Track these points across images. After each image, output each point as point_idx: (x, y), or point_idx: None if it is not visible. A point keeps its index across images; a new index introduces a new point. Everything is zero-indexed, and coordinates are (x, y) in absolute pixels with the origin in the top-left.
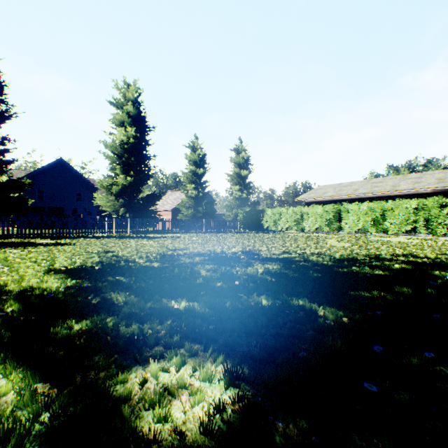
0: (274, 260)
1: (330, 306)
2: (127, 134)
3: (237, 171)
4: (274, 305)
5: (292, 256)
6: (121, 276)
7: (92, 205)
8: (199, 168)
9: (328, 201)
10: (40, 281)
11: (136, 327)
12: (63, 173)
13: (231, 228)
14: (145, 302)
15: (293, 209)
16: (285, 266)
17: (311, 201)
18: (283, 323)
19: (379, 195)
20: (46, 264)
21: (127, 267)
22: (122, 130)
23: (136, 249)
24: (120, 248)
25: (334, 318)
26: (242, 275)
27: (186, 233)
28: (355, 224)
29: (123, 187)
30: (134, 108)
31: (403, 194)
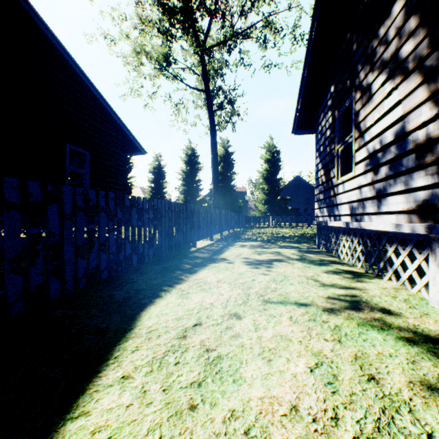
0: None
1: None
2: None
3: None
4: None
5: None
6: None
7: None
8: None
9: None
10: (314, 233)
11: None
12: (298, 185)
13: None
14: None
15: None
16: None
17: None
18: None
19: None
20: (311, 231)
21: None
22: None
23: None
24: None
25: None
26: None
27: None
28: None
29: None
30: None
31: None
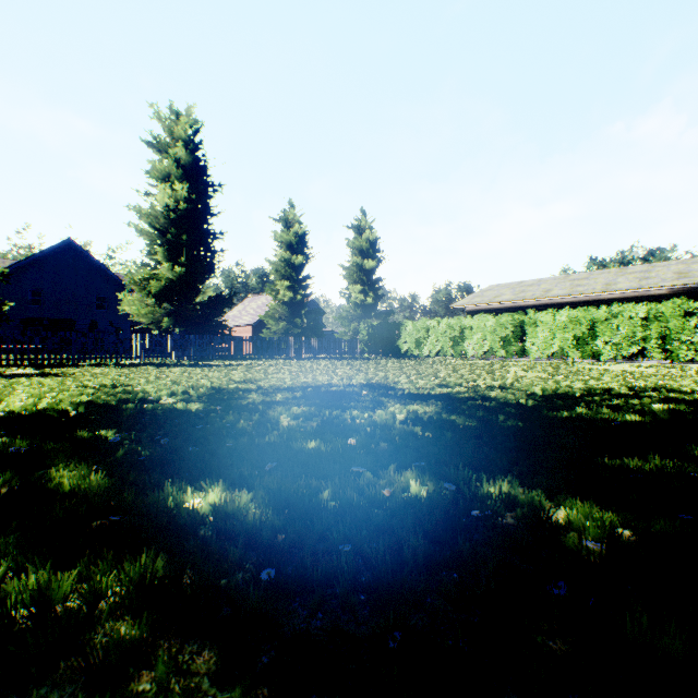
0: (425, 397)
1: (576, 496)
2: (174, 194)
3: (358, 261)
4: (440, 497)
5: (457, 391)
6: (108, 430)
7: (122, 316)
8: (296, 255)
9: (503, 308)
10: None
11: (35, 582)
12: (73, 263)
13: (348, 353)
14: (121, 491)
15: (448, 322)
16: (447, 407)
17: (477, 310)
18: (470, 552)
19: (585, 299)
20: None
21: (134, 411)
22: (166, 188)
23: (173, 382)
24: (148, 380)
25: (605, 533)
26: (364, 425)
27: (274, 359)
28: (547, 344)
29: (169, 283)
30: (187, 152)
31: (623, 296)
